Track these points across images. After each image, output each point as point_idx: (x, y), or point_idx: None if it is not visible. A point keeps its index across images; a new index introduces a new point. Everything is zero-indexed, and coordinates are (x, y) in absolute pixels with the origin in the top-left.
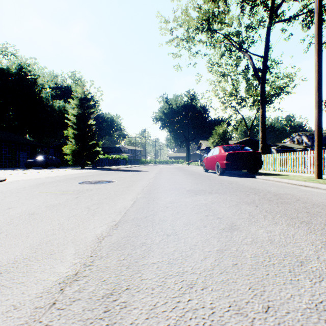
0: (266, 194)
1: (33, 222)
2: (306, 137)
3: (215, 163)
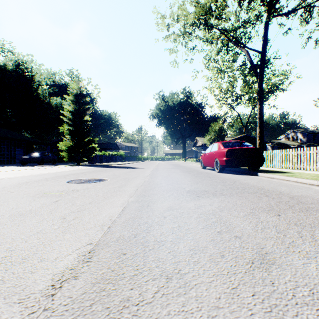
0: (280, 197)
1: None
2: (301, 134)
3: (213, 159)
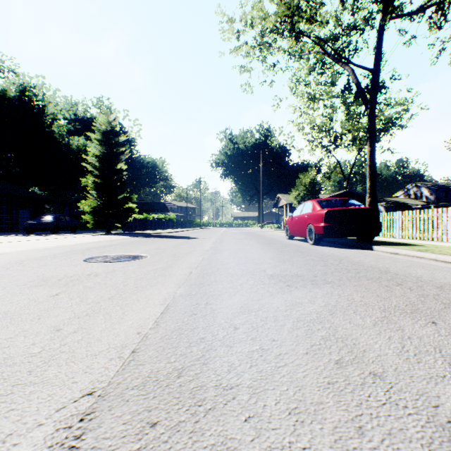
0: (421, 286)
1: None
2: (428, 189)
3: (305, 226)
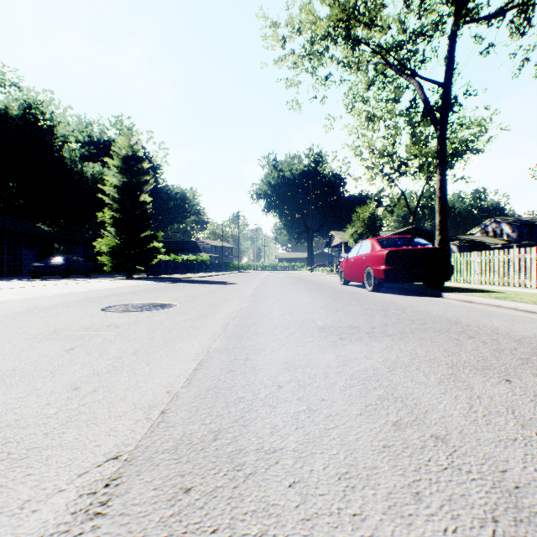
0: (496, 340)
1: None
2: (509, 225)
3: (363, 269)
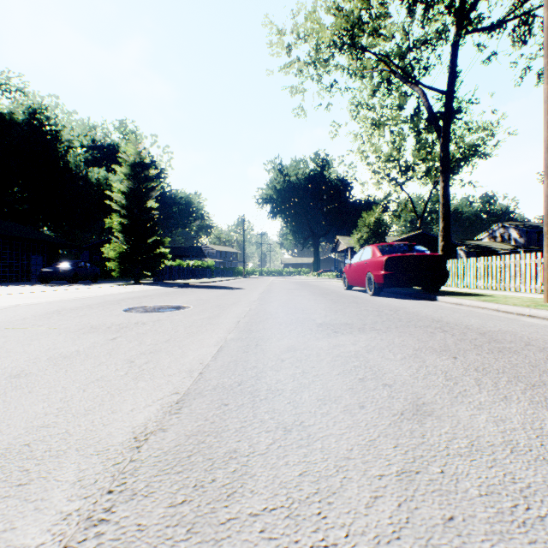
0: (464, 333)
1: (12, 395)
2: (517, 230)
3: (364, 274)
